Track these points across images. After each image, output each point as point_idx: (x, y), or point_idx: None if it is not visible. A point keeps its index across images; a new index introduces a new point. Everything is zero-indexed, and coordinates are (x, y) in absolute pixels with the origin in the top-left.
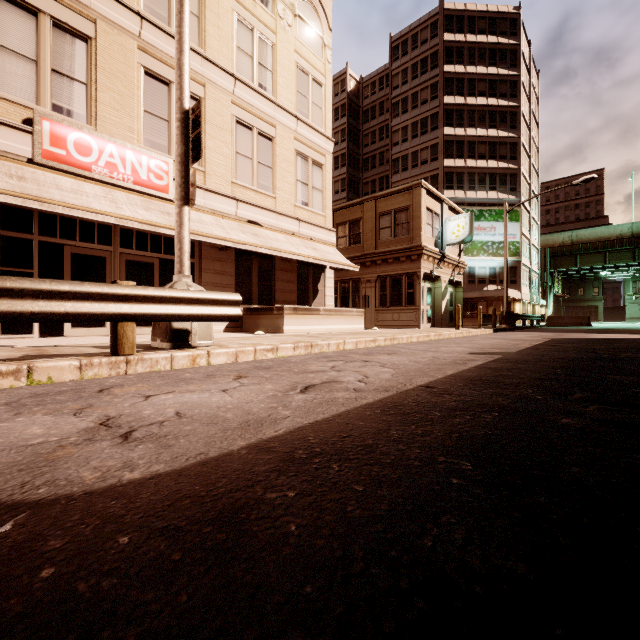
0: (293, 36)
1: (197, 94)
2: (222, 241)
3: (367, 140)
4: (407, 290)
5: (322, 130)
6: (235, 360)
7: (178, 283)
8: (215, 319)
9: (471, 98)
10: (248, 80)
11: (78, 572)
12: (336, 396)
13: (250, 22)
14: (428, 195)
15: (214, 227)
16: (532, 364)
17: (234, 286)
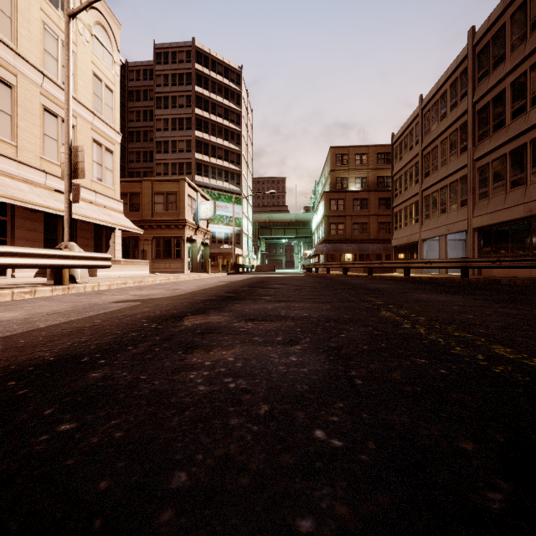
0: (90, 50)
1: (10, 82)
2: (46, 209)
3: (132, 116)
4: (176, 248)
5: (113, 125)
6: (109, 288)
7: (70, 247)
8: (100, 267)
9: (213, 116)
10: (54, 78)
11: (184, 298)
12: (186, 290)
13: (56, 32)
14: (189, 186)
15: (33, 195)
16: (239, 283)
17: (43, 241)
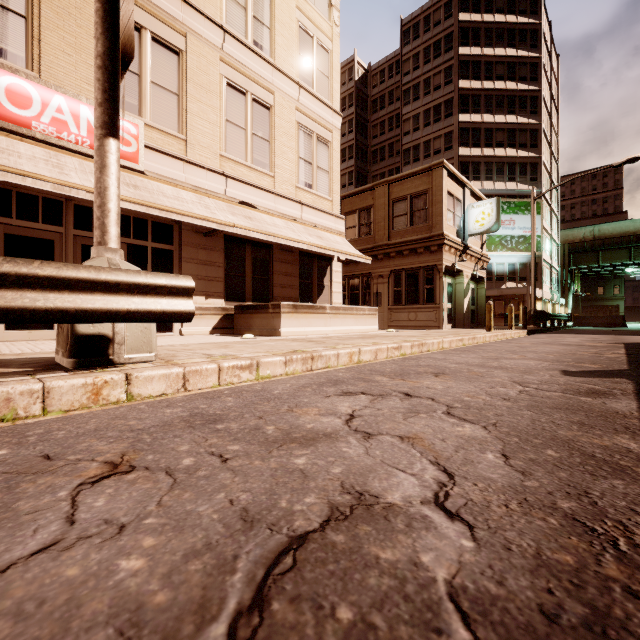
0: None
1: (176, 45)
2: (203, 221)
3: (376, 131)
4: (425, 286)
5: (328, 102)
6: (182, 387)
7: (93, 260)
8: (144, 318)
9: (488, 82)
10: (240, 35)
11: None
12: None
13: None
14: (449, 177)
15: (195, 206)
16: None
17: (223, 279)
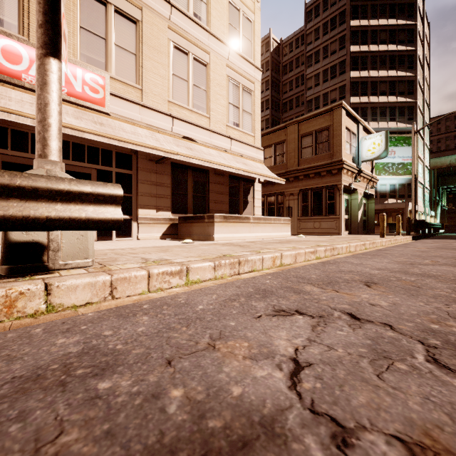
0: None
1: (134, 16)
2: (153, 150)
3: (286, 88)
4: (327, 201)
5: (251, 60)
6: (109, 295)
7: (31, 170)
8: (68, 226)
9: (374, 46)
10: (184, 9)
11: None
12: None
13: None
14: (347, 116)
15: (148, 139)
16: None
17: (170, 196)
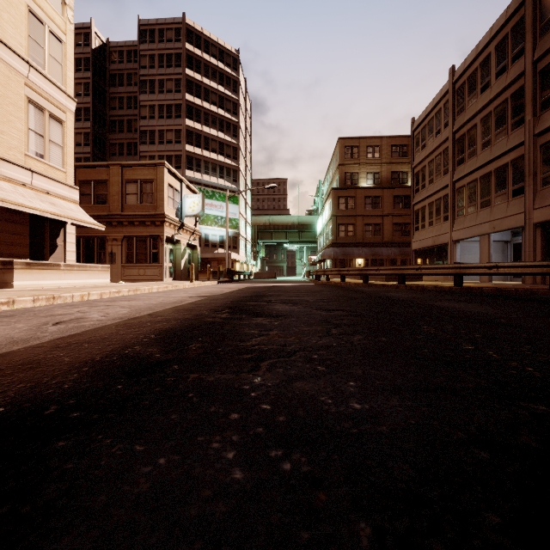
0: None
1: None
2: None
3: (114, 103)
4: (152, 250)
5: (62, 86)
6: None
7: None
8: None
9: (206, 103)
10: None
11: None
12: (84, 324)
13: None
14: (170, 174)
15: None
16: (220, 300)
17: None
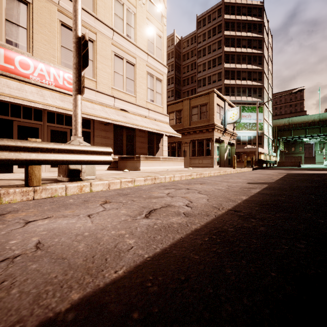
0: (145, 10)
1: (92, 38)
2: (105, 119)
3: (184, 70)
4: (206, 147)
5: (161, 61)
6: (108, 188)
7: (73, 141)
8: (95, 163)
9: (238, 48)
10: (121, 32)
11: None
12: (171, 221)
13: (122, 0)
14: (217, 97)
15: (101, 112)
16: (291, 191)
17: (113, 145)
